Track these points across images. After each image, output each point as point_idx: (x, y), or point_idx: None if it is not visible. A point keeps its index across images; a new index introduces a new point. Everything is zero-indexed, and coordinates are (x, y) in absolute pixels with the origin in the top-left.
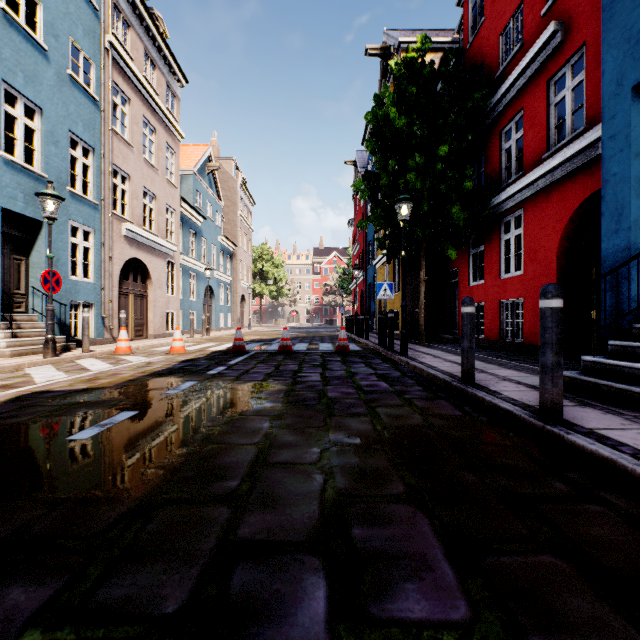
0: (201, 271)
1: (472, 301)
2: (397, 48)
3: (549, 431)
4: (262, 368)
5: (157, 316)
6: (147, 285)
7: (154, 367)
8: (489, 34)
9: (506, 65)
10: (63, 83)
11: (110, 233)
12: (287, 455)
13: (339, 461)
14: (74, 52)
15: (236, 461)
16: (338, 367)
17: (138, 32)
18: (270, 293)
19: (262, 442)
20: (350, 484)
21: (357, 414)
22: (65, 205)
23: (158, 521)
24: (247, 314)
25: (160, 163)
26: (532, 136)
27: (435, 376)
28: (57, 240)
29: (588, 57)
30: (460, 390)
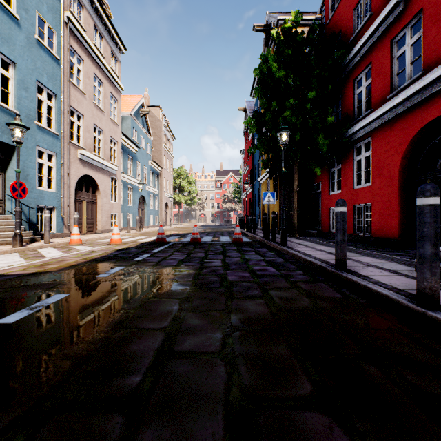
0: (136, 185)
1: (344, 202)
2: (276, 24)
3: (431, 316)
4: (177, 255)
5: (104, 217)
6: (96, 194)
7: (95, 254)
8: (345, 10)
9: (358, 31)
10: (32, 45)
11: (68, 156)
12: (192, 342)
13: (241, 349)
14: (42, 24)
15: (143, 349)
16: (235, 254)
17: (89, 12)
18: (185, 201)
19: (170, 326)
20: (254, 381)
21: (253, 296)
22: (33, 135)
23: (39, 440)
24: (169, 216)
25: (106, 107)
26: (379, 82)
27: (312, 262)
28: (27, 160)
29: (425, 19)
30: (335, 274)
